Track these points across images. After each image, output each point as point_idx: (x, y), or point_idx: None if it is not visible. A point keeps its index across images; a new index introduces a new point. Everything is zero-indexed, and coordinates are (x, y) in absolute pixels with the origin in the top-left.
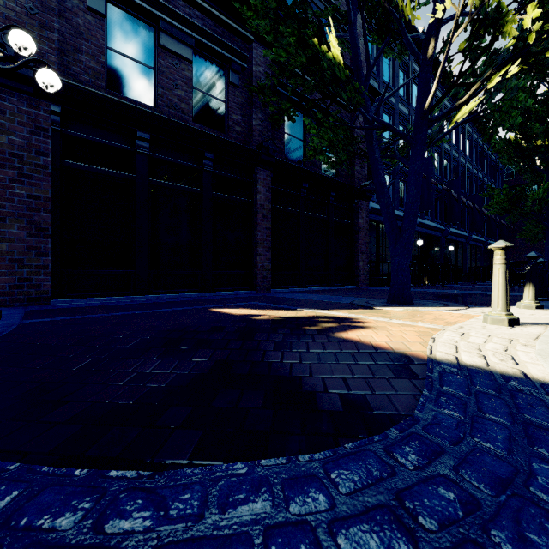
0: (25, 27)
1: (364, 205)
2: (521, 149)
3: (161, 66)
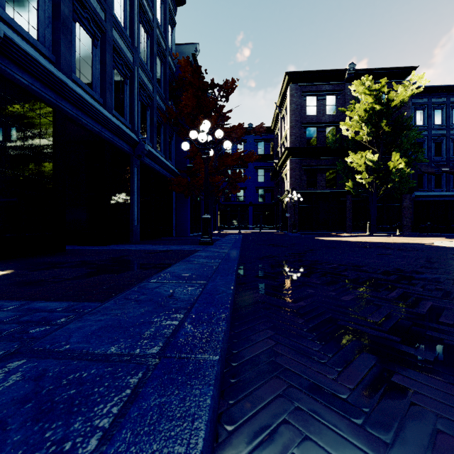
0: (294, 184)
1: (408, 196)
2: None
3: (318, 178)
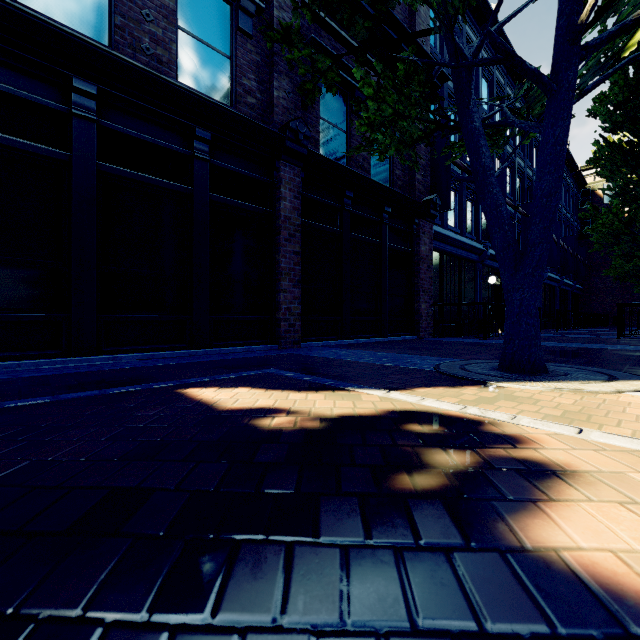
0: None
1: (428, 227)
2: (634, 154)
3: None
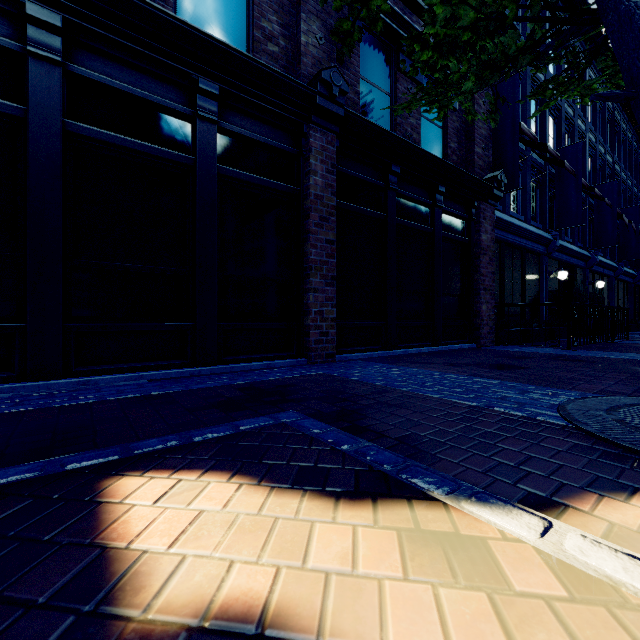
0: None
1: (489, 211)
2: None
3: None
